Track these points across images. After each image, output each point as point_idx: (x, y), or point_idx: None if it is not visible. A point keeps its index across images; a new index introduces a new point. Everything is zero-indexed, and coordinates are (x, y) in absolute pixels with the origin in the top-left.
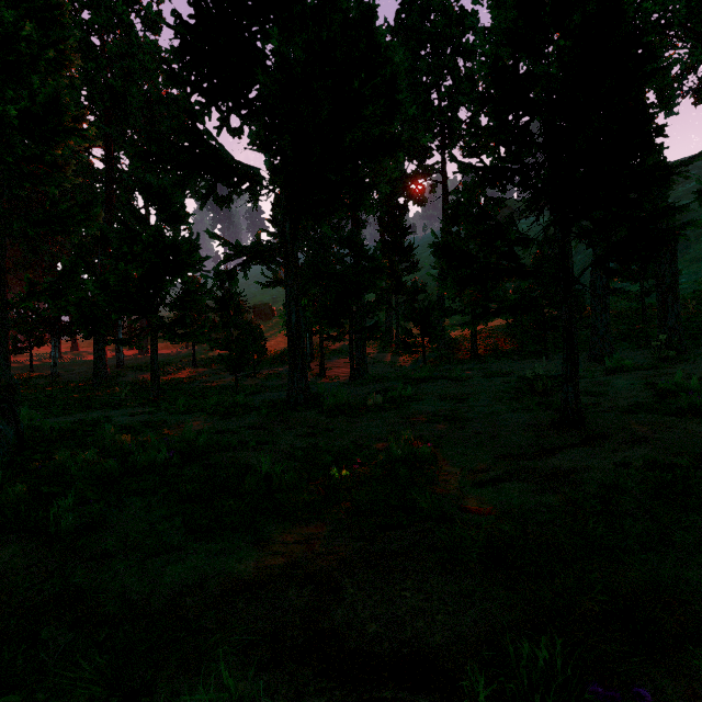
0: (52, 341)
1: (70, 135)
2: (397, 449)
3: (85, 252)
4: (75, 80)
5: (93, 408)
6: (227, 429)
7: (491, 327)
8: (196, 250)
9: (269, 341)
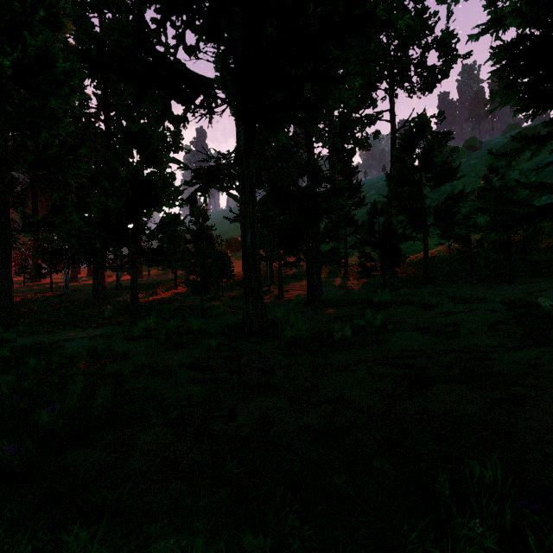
0: (64, 268)
1: (59, 85)
2: (450, 494)
3: (84, 194)
4: (69, 43)
5: (76, 326)
6: (164, 368)
7: (431, 254)
8: (170, 187)
9: (237, 268)
